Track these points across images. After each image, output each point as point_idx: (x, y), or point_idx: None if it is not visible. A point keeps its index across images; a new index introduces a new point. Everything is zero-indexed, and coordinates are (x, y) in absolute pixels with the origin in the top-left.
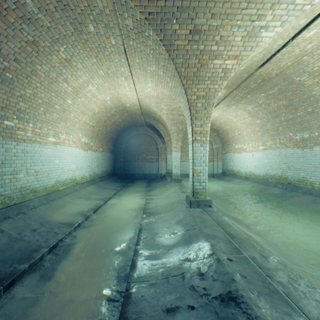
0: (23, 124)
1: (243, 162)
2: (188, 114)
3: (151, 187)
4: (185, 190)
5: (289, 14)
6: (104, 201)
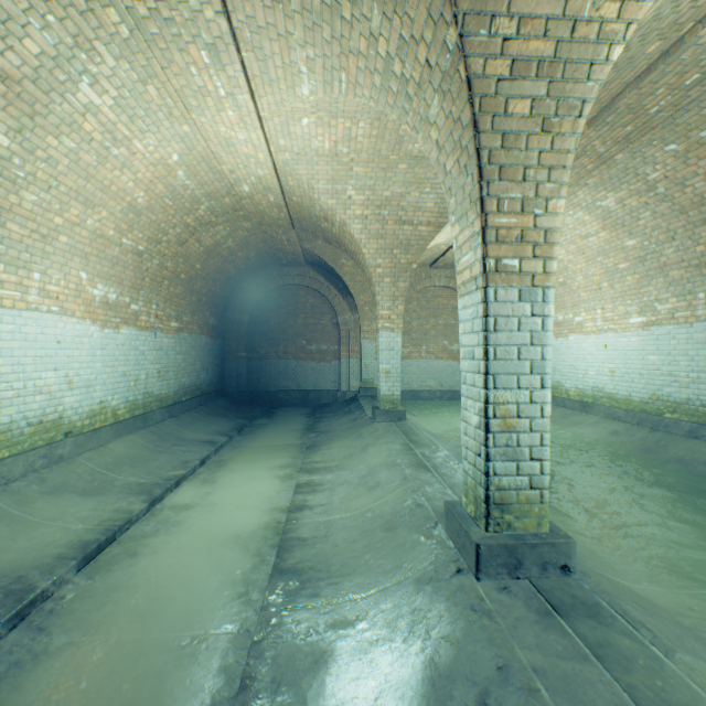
0: None
1: (573, 360)
2: (465, 160)
3: (318, 435)
4: (424, 456)
5: None
6: (150, 500)
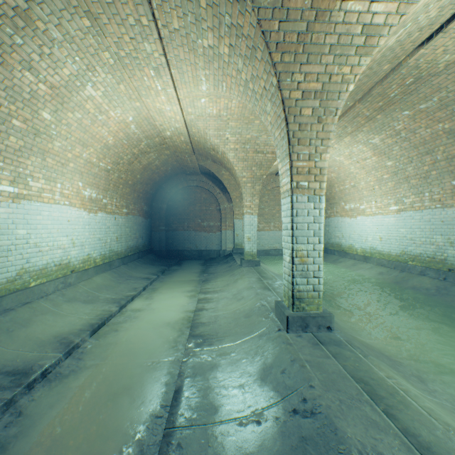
0: None
1: (359, 231)
2: (283, 134)
3: (209, 274)
4: (268, 284)
5: None
6: (120, 306)
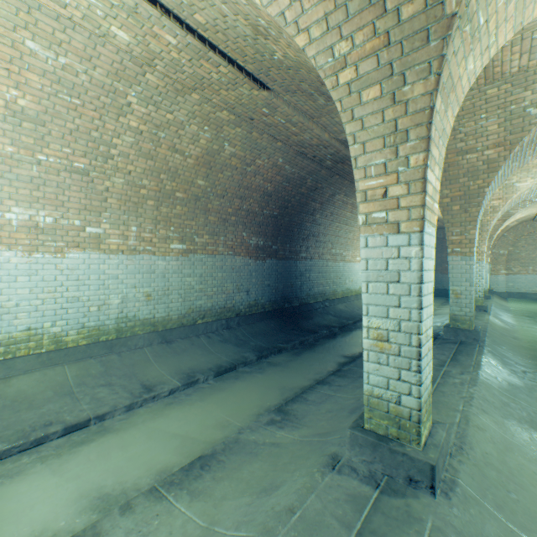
0: (348, 252)
1: None
2: None
3: (447, 303)
4: None
5: (533, 174)
6: None
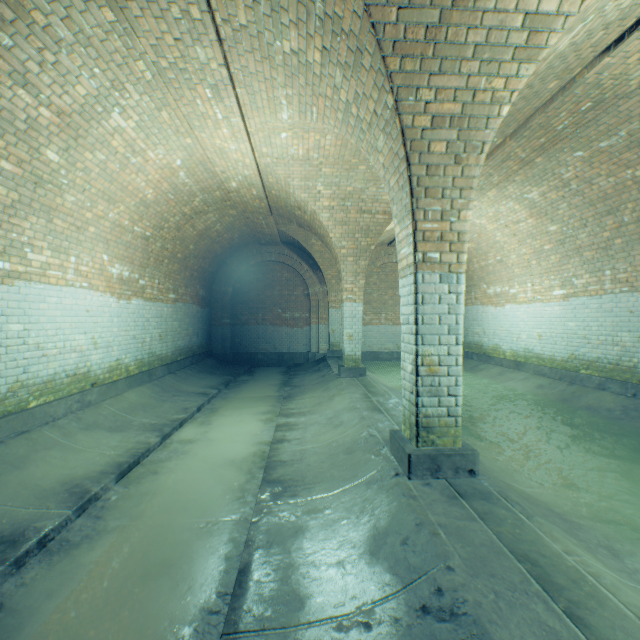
0: None
1: (509, 326)
2: (402, 181)
3: (293, 388)
4: (379, 403)
5: None
6: (162, 436)
